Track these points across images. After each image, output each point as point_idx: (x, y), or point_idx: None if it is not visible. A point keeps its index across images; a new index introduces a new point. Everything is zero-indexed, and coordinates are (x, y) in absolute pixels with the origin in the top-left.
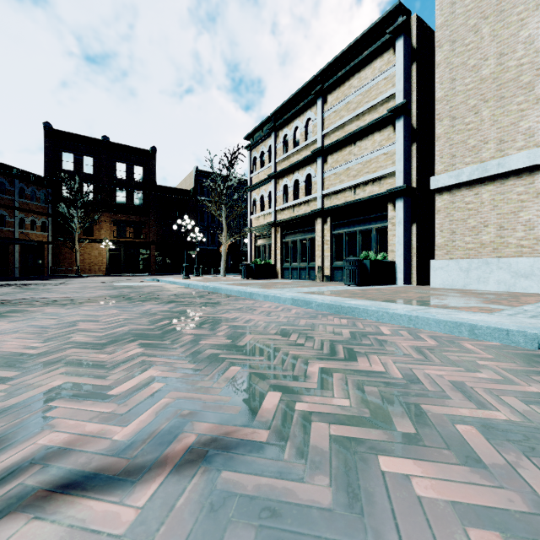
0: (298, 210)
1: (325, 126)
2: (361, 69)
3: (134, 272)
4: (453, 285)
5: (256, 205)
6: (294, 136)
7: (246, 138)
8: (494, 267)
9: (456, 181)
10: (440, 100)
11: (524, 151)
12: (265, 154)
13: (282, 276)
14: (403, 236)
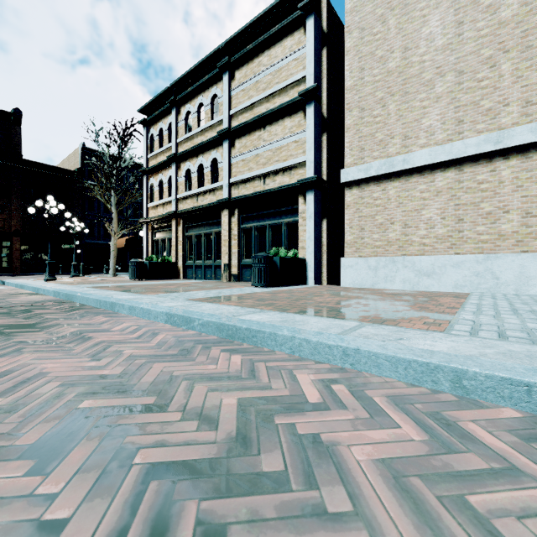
0: (202, 199)
1: (232, 106)
2: (271, 46)
3: None
4: (362, 284)
5: (154, 192)
6: (199, 114)
7: (142, 111)
8: (399, 265)
9: (365, 175)
10: (350, 89)
11: (426, 148)
12: (164, 132)
13: (184, 275)
14: (314, 232)
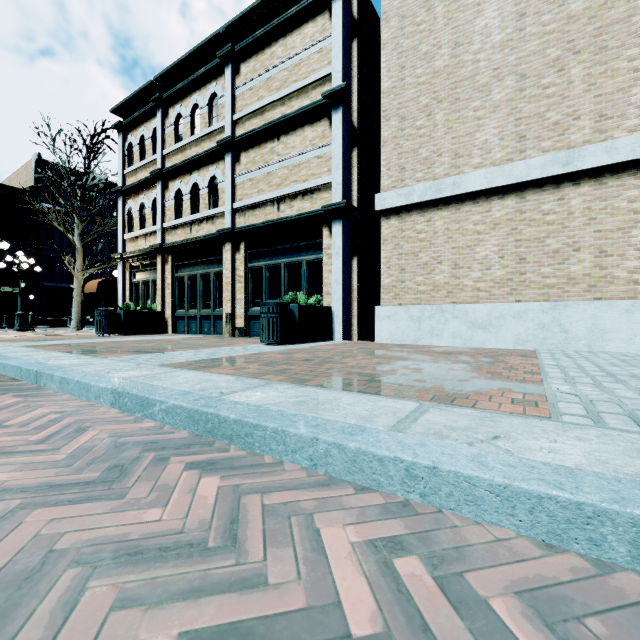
0: (198, 230)
1: (237, 109)
2: (287, 33)
3: None
4: (403, 340)
5: (133, 218)
6: (193, 118)
7: (116, 112)
8: (449, 315)
9: (406, 202)
10: (388, 93)
11: (481, 169)
12: (147, 141)
13: (174, 329)
14: (342, 273)
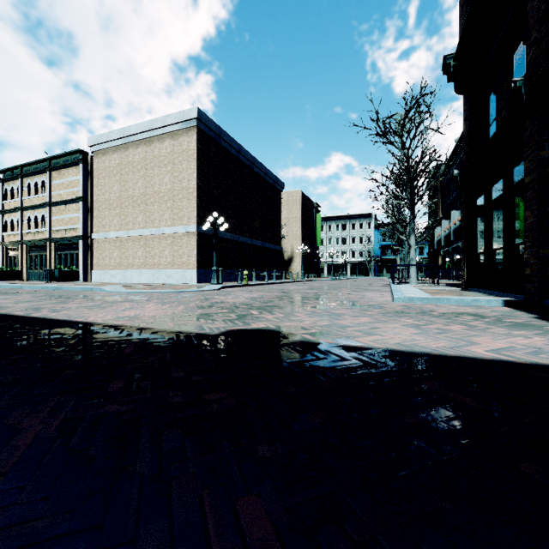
0: (37, 236)
1: (52, 190)
2: (69, 168)
3: None
4: (98, 281)
5: (8, 225)
6: (36, 186)
7: None
8: (107, 273)
9: (98, 238)
10: (95, 201)
11: (113, 232)
12: (15, 190)
13: (28, 278)
14: (83, 259)
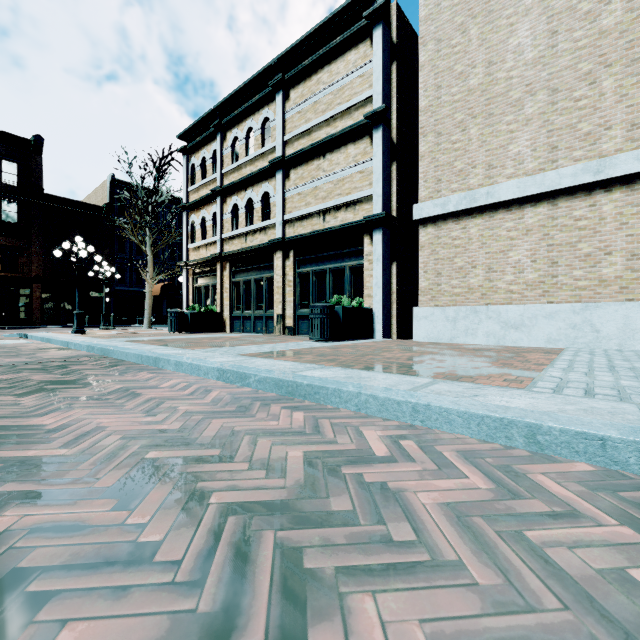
0: (252, 240)
1: (287, 131)
2: (332, 61)
3: (2, 323)
4: (439, 338)
5: (196, 231)
6: (247, 140)
7: (181, 137)
8: (482, 316)
9: (442, 211)
10: (425, 111)
11: (514, 179)
12: (207, 162)
13: (231, 328)
14: (382, 277)
